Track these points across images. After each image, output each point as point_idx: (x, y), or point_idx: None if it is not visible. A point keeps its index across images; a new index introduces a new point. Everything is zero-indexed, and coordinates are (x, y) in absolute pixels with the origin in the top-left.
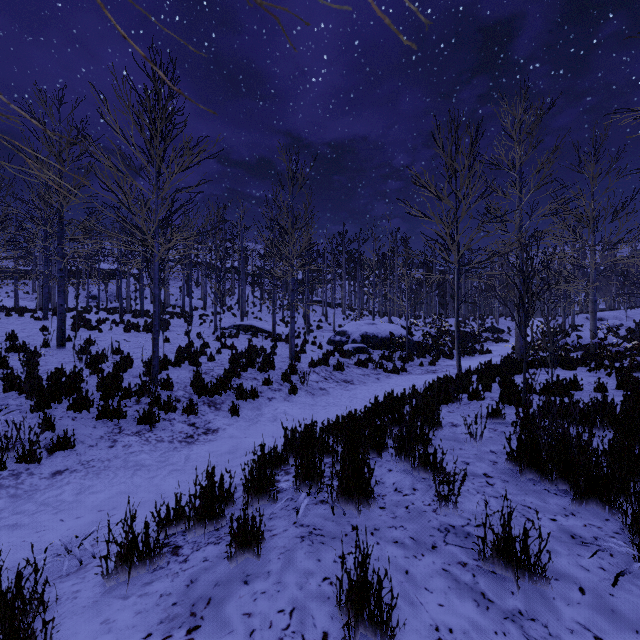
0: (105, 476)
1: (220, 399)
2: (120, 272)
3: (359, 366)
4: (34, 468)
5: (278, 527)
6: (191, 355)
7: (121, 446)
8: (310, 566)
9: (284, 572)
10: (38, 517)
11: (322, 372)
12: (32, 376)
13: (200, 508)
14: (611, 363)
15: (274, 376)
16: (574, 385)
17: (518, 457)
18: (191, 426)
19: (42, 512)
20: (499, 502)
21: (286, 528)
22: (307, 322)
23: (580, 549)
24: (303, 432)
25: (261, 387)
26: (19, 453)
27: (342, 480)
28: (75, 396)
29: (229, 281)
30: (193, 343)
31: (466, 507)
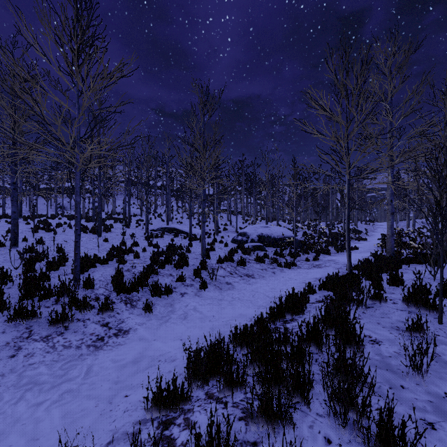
0: None
1: (137, 296)
2: None
3: (258, 261)
4: None
5: None
6: (119, 253)
7: (23, 355)
8: None
9: None
10: None
11: (228, 267)
12: None
13: None
14: None
15: (187, 272)
16: None
17: None
18: (104, 326)
19: None
20: None
21: None
22: (216, 225)
23: None
24: (209, 352)
25: (175, 283)
26: None
27: None
28: None
29: (160, 195)
30: (125, 242)
31: None
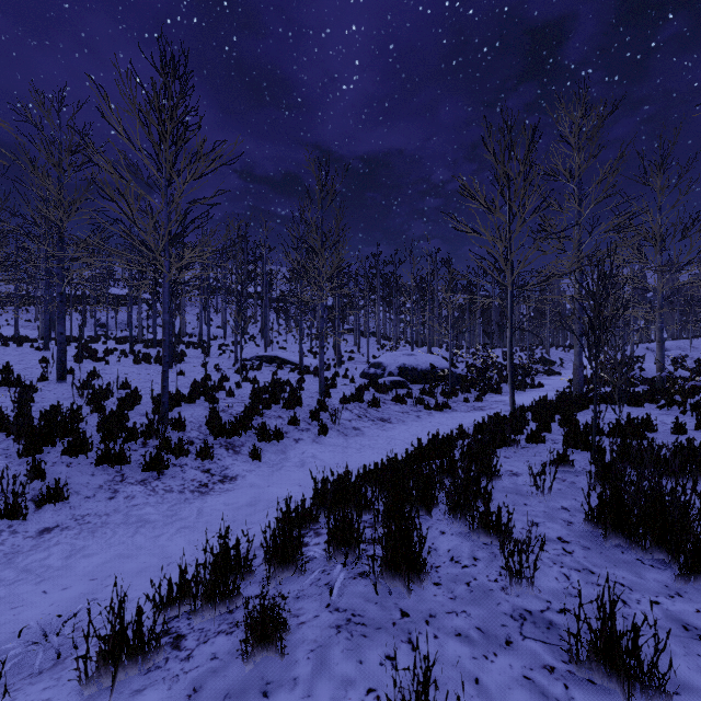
0: (102, 535)
1: (239, 441)
2: (130, 297)
3: (397, 402)
4: (18, 525)
5: (307, 611)
6: (207, 390)
7: (123, 497)
8: (349, 671)
9: (315, 680)
10: (17, 588)
11: (355, 409)
12: (23, 415)
13: (209, 585)
14: (684, 399)
15: (301, 414)
16: (647, 425)
17: (601, 518)
18: (205, 473)
19: (22, 581)
20: (583, 577)
21: (317, 613)
22: (338, 353)
23: (699, 646)
24: (336, 482)
25: (286, 427)
26: (1, 507)
27: (387, 549)
28: (72, 438)
29: (251, 308)
30: (210, 376)
31: (542, 584)
